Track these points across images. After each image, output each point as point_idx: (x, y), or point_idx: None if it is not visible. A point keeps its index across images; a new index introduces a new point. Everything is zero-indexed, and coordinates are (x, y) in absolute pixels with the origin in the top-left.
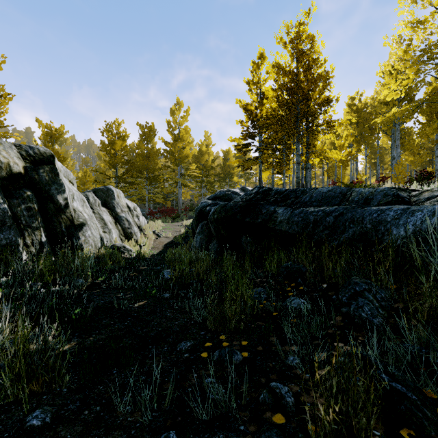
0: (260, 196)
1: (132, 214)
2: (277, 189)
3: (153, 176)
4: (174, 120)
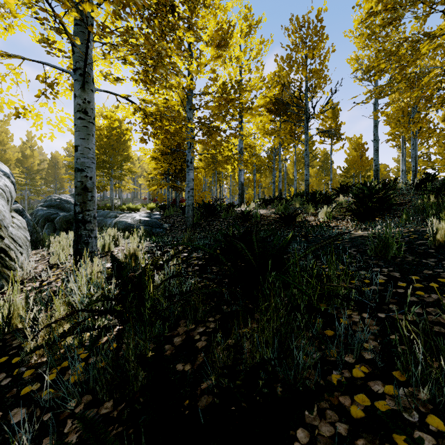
0: None
1: None
2: None
3: None
4: None
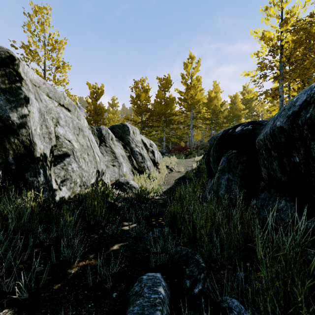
0: None
1: (147, 149)
2: None
3: (169, 119)
4: (187, 72)
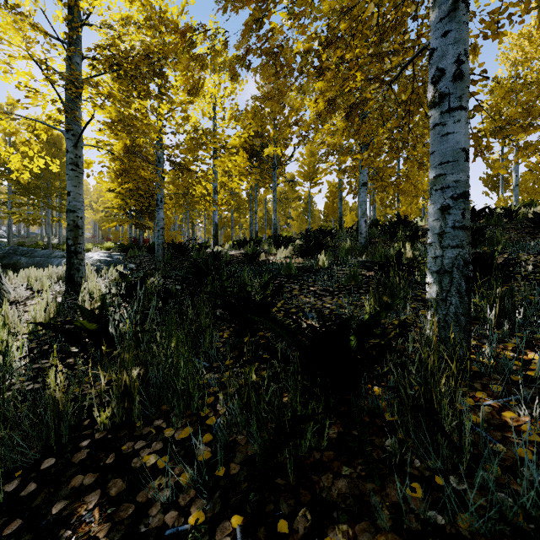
0: (12, 251)
1: None
2: (23, 249)
3: None
4: None
